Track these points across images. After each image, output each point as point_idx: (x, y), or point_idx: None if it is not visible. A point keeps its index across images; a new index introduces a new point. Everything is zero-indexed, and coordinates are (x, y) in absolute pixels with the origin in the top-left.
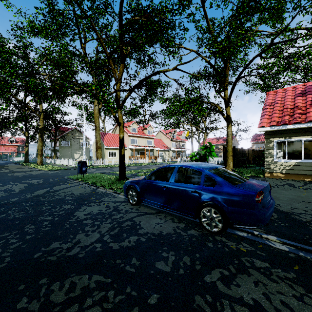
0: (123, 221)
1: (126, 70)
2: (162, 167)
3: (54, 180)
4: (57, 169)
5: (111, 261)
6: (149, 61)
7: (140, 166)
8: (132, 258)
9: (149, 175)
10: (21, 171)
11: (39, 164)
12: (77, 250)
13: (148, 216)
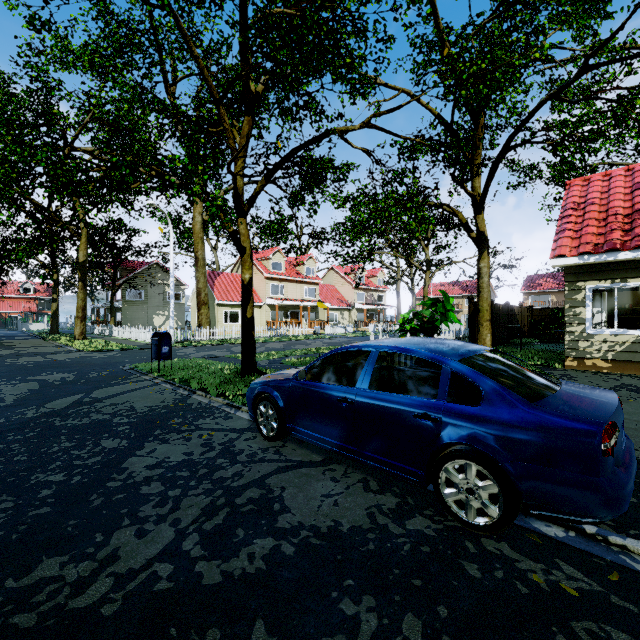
0: (241, 486)
1: (259, 133)
2: (337, 351)
3: (100, 373)
4: (113, 348)
5: (193, 634)
6: (309, 106)
7: (290, 343)
8: (254, 622)
9: (308, 368)
10: (36, 354)
11: (79, 338)
12: (102, 588)
13: (304, 471)
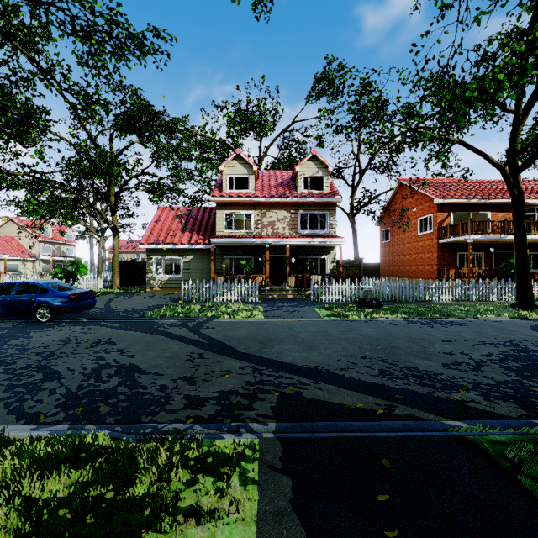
0: None
1: None
2: (3, 284)
3: None
4: None
5: None
6: None
7: None
8: None
9: None
10: None
11: None
12: None
13: None
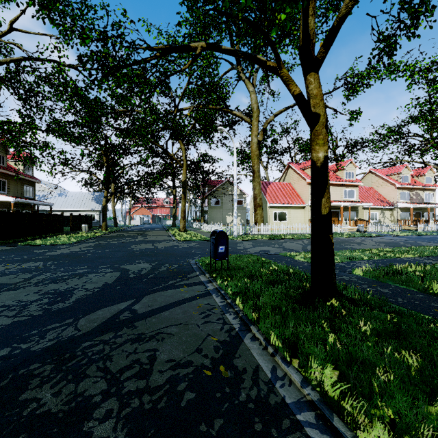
0: None
1: None
2: None
3: (170, 267)
4: (196, 239)
5: None
6: None
7: (338, 241)
8: None
9: None
10: (151, 241)
11: (182, 230)
12: None
13: None
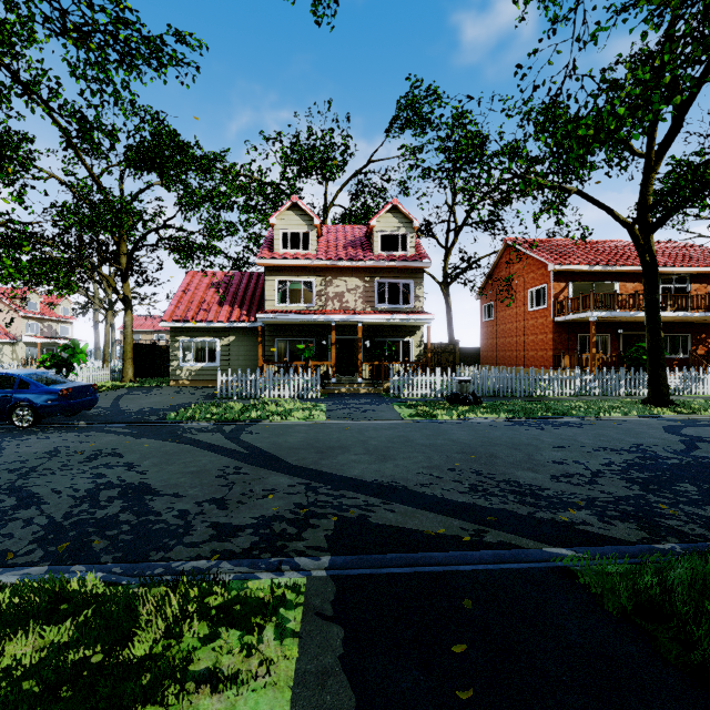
0: None
1: None
2: None
3: None
4: None
5: None
6: None
7: None
8: None
9: None
10: None
11: None
12: None
13: None
